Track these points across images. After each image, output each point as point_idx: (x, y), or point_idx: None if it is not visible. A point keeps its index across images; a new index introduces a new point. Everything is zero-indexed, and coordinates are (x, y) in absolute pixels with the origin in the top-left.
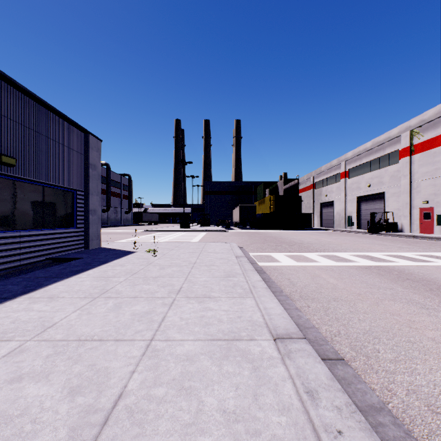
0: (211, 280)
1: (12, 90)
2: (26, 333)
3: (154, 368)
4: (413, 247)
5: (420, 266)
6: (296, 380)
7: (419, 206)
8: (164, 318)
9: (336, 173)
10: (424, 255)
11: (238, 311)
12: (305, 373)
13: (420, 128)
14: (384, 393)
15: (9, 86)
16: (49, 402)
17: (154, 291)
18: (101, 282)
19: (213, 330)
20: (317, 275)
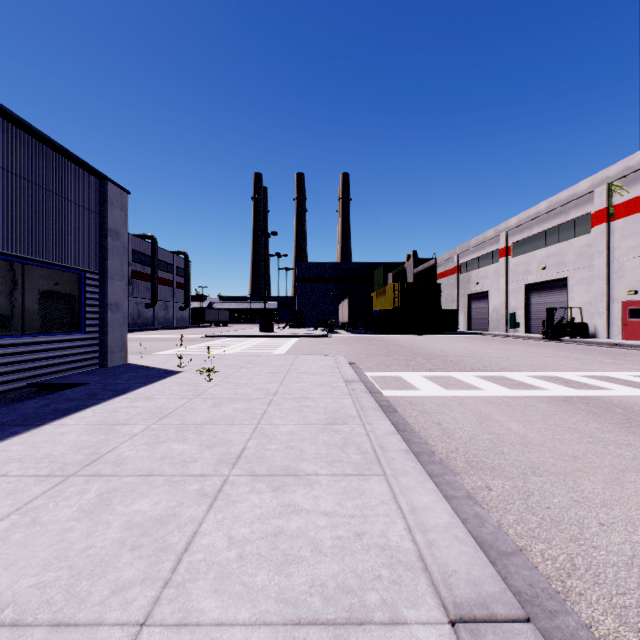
0: (302, 430)
1: None
2: None
3: None
4: (624, 363)
5: None
6: None
7: (622, 298)
8: (192, 540)
9: (493, 249)
10: None
11: (356, 517)
12: None
13: (624, 180)
14: None
15: None
16: None
17: (190, 459)
18: (97, 437)
19: (299, 583)
20: (485, 415)
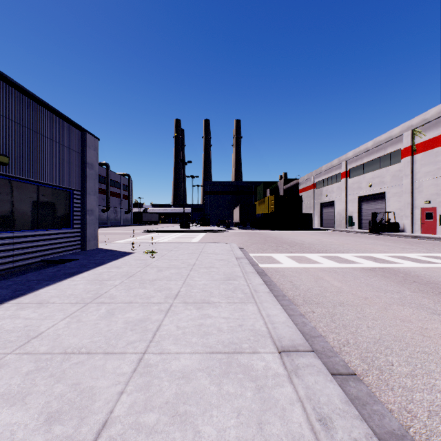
0: (211, 283)
1: (4, 86)
2: (8, 345)
3: (146, 388)
4: (417, 248)
5: (426, 267)
6: (306, 404)
7: (421, 206)
8: (159, 327)
9: (337, 173)
10: (429, 257)
11: (239, 319)
12: (316, 394)
13: (422, 127)
14: (403, 415)
15: (2, 82)
16: (21, 433)
17: (150, 296)
18: (95, 286)
19: (212, 341)
20: (320, 277)
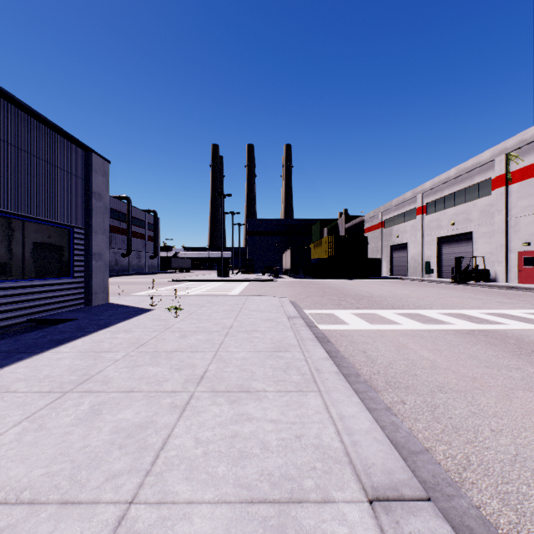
0: (253, 356)
1: None
2: None
3: None
4: (518, 302)
5: None
6: None
7: (517, 249)
8: (167, 441)
9: (411, 208)
10: None
11: (296, 423)
12: None
13: (519, 150)
14: None
15: None
16: None
17: (163, 379)
18: (87, 361)
19: (251, 472)
20: (403, 344)
